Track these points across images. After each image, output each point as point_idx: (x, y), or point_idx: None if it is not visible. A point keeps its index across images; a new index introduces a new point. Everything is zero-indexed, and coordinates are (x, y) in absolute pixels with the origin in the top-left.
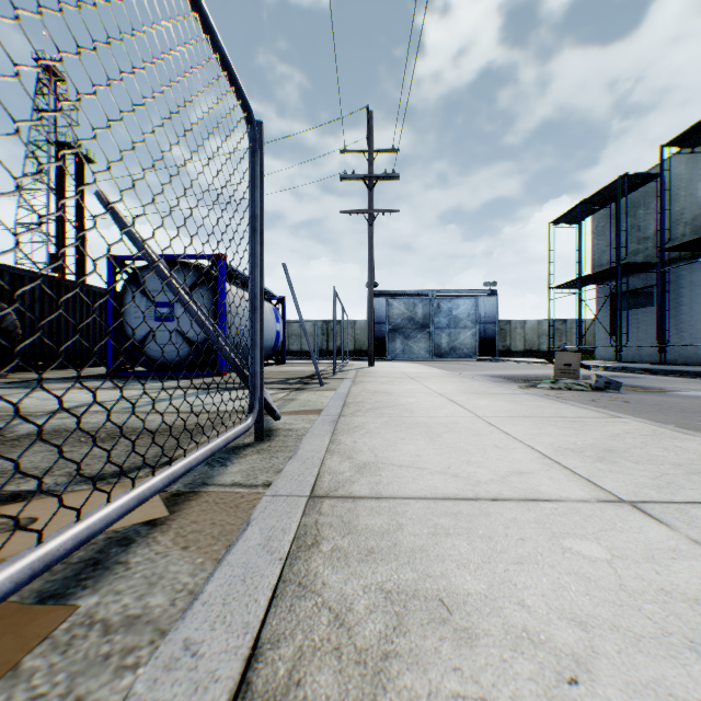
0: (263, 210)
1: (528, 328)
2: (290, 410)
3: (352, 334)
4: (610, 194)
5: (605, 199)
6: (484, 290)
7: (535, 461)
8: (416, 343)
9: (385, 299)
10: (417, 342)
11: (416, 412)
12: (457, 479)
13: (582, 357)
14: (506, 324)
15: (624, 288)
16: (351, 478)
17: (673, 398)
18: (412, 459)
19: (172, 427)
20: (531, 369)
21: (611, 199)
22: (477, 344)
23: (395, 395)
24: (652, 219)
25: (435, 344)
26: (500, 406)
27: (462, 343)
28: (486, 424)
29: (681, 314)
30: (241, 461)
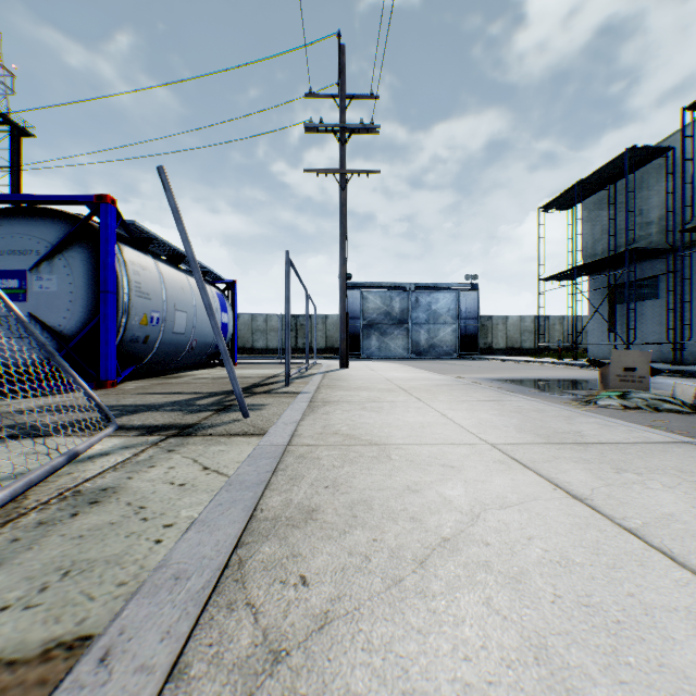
0: None
1: (510, 324)
2: None
3: (323, 330)
4: (611, 173)
5: (604, 180)
6: (465, 284)
7: None
8: (393, 340)
9: (359, 292)
10: (394, 339)
11: (582, 694)
12: None
13: (569, 355)
14: (488, 320)
15: (623, 279)
16: None
17: None
18: None
19: None
20: (534, 370)
21: (610, 180)
22: (457, 341)
23: (400, 461)
24: (657, 201)
25: (413, 341)
26: None
27: (442, 340)
28: None
29: (693, 307)
30: None
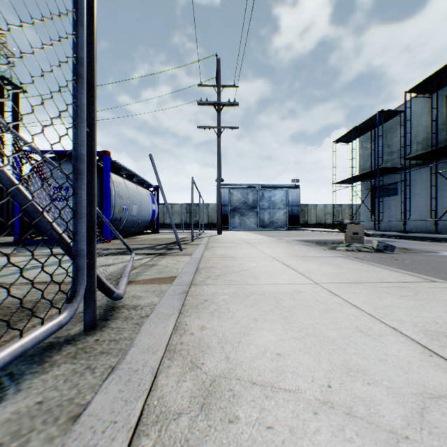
0: (95, 60)
1: (318, 209)
2: (146, 278)
3: (206, 213)
4: (371, 123)
5: (368, 127)
6: (291, 185)
7: (426, 363)
8: (248, 218)
9: (228, 190)
10: (249, 218)
11: (260, 278)
12: (356, 425)
13: None
14: (305, 207)
15: (379, 184)
16: (189, 433)
17: (433, 257)
18: (274, 365)
19: (5, 307)
20: (324, 236)
21: (372, 127)
22: (287, 219)
23: (239, 260)
24: (397, 140)
25: (260, 219)
26: (327, 270)
27: (278, 218)
28: (329, 293)
29: (415, 200)
30: (34, 383)
